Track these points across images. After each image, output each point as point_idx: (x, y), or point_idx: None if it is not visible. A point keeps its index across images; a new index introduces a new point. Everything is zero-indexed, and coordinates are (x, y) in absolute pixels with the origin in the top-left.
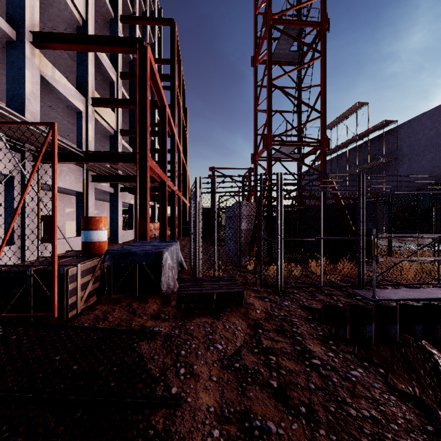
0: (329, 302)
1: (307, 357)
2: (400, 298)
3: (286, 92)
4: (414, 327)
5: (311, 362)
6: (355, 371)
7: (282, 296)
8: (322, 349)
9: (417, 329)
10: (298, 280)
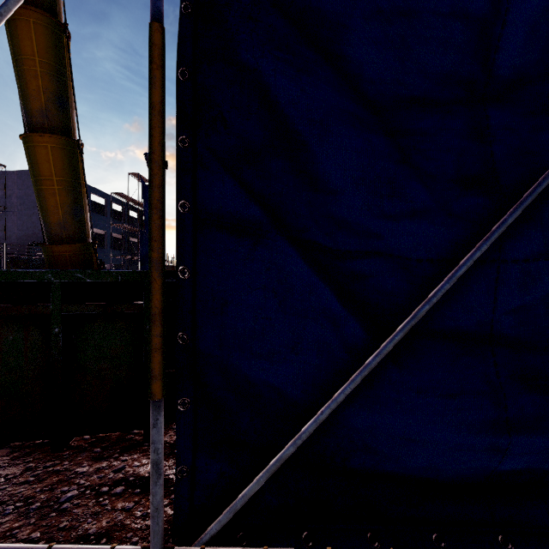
0: None
1: None
2: None
3: None
4: None
5: None
6: None
7: None
8: None
9: None
10: None
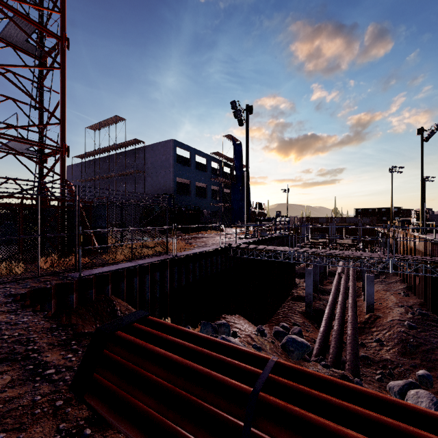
0: (40, 287)
1: None
2: (100, 272)
3: (17, 86)
4: (105, 288)
5: None
6: (26, 319)
7: None
8: (7, 316)
9: (107, 289)
10: (17, 277)
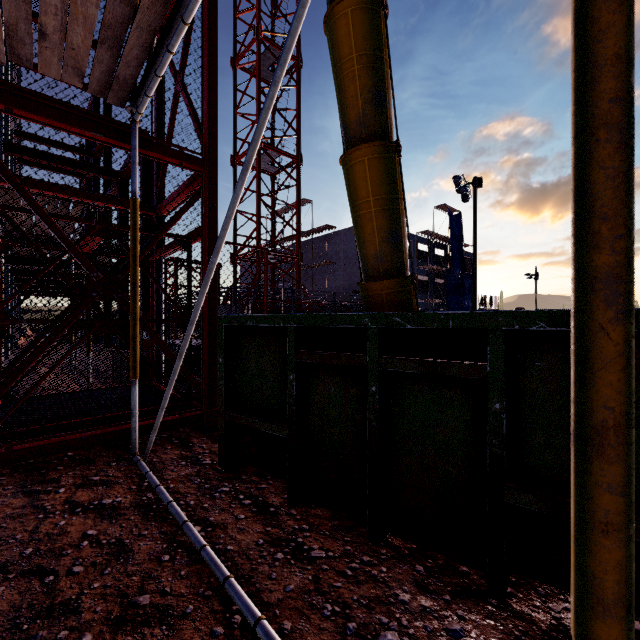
0: None
1: None
2: None
3: (272, 209)
4: None
5: None
6: None
7: None
8: None
9: None
10: None
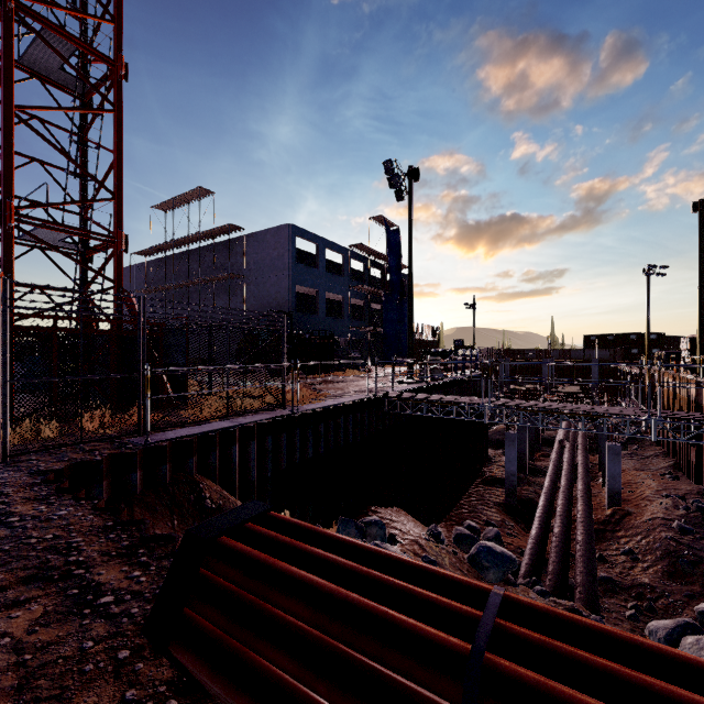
0: (84, 459)
1: (2, 520)
2: (178, 436)
3: (46, 140)
4: (186, 463)
5: (5, 522)
6: (64, 511)
7: (4, 468)
8: (35, 506)
9: (189, 463)
10: (48, 443)
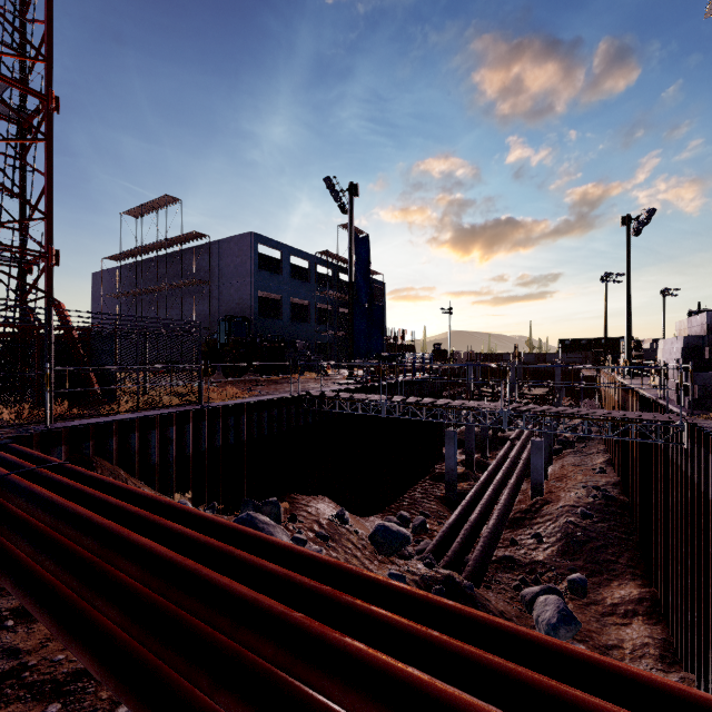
0: None
1: None
2: (78, 424)
3: None
4: (83, 446)
5: None
6: None
7: None
8: None
9: (85, 446)
10: None
